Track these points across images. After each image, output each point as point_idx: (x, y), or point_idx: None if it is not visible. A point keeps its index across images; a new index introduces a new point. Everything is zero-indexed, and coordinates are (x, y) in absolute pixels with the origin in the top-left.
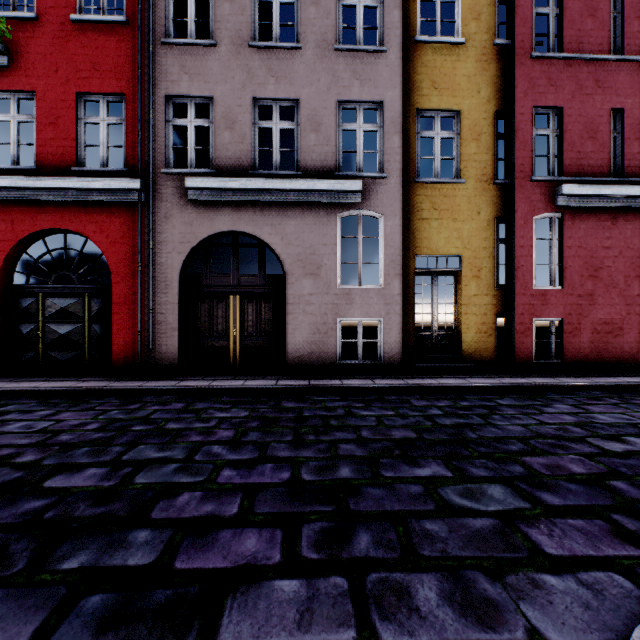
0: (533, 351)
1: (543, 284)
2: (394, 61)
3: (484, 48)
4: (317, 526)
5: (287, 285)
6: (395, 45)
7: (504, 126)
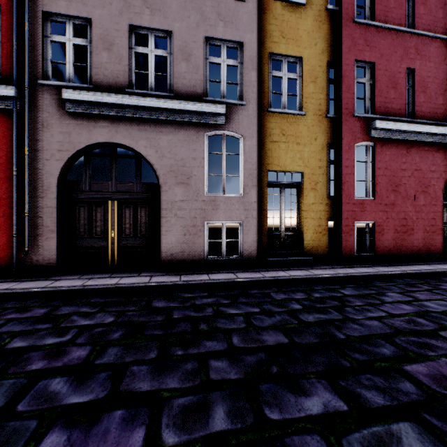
0: (354, 247)
1: (361, 196)
2: (252, 10)
3: (319, 11)
4: None
5: (161, 192)
6: None
7: (333, 74)
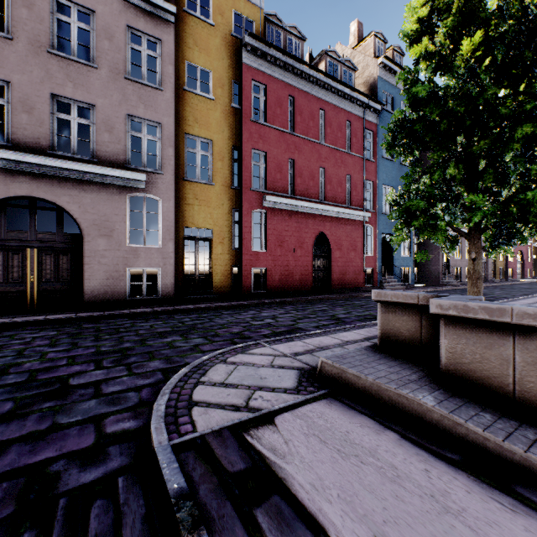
0: (252, 286)
1: (258, 248)
2: (169, 99)
3: (226, 106)
4: (111, 359)
5: (84, 242)
6: (170, 88)
7: (238, 155)
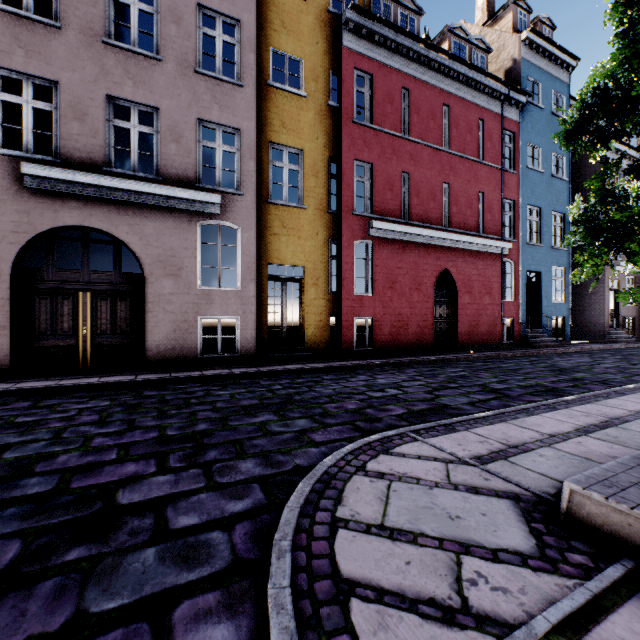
0: (354, 342)
1: (361, 292)
2: (250, 97)
3: (321, 105)
4: (181, 453)
5: (146, 284)
6: (251, 83)
7: (336, 169)
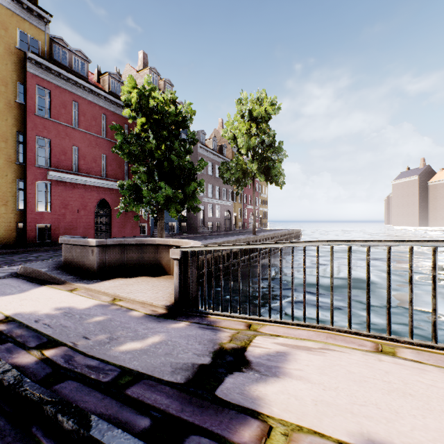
0: (37, 237)
1: (43, 209)
2: None
3: (10, 101)
4: None
5: None
6: None
7: (23, 138)
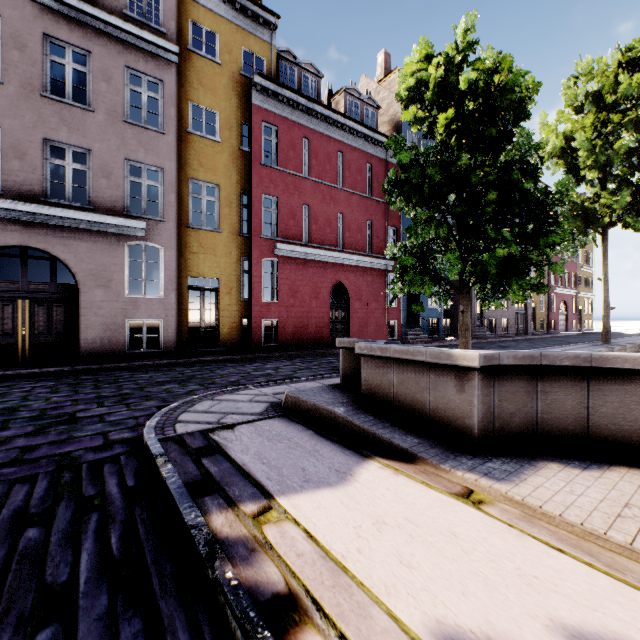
0: (262, 339)
1: (269, 299)
2: (172, 142)
3: (234, 149)
4: (112, 401)
5: (80, 293)
6: (173, 131)
7: (247, 200)
